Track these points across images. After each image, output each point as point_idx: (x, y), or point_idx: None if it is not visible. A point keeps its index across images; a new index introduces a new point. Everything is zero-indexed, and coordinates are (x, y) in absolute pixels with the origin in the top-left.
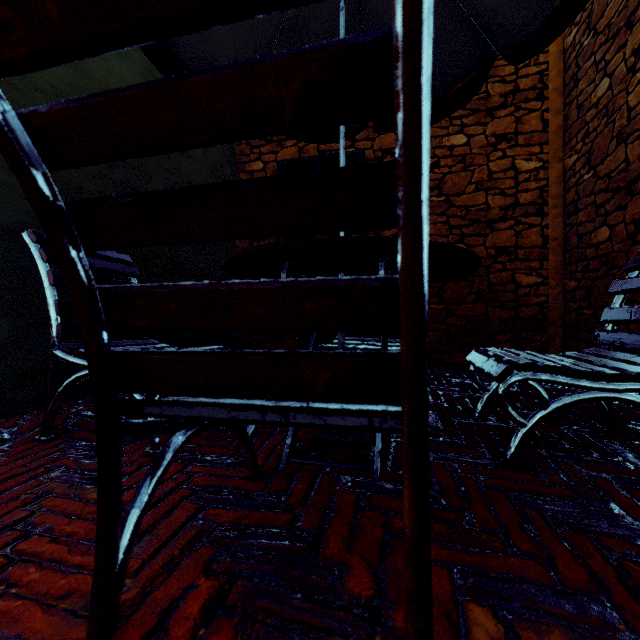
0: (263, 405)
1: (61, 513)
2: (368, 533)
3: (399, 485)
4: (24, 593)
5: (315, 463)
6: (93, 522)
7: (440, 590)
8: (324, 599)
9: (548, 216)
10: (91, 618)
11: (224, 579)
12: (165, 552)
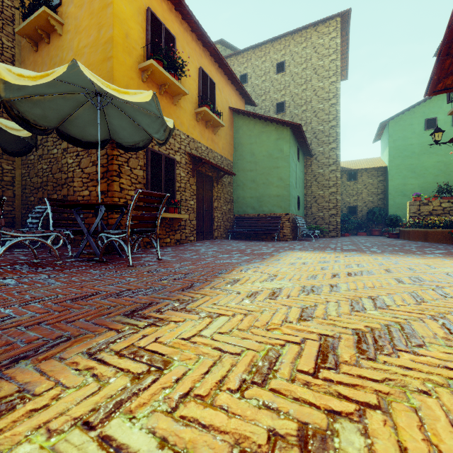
0: None
1: None
2: None
3: None
4: None
5: None
6: None
7: None
8: None
9: (16, 187)
10: None
11: None
12: None
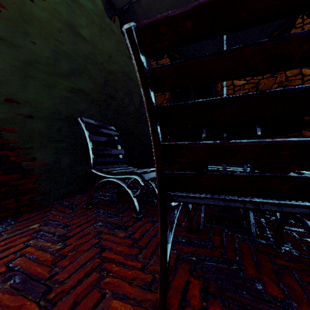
0: (242, 200)
1: (111, 241)
2: (264, 265)
3: (268, 241)
4: (116, 276)
5: (218, 227)
6: (127, 247)
7: None
8: (258, 296)
9: None
10: (161, 291)
11: (202, 280)
12: None
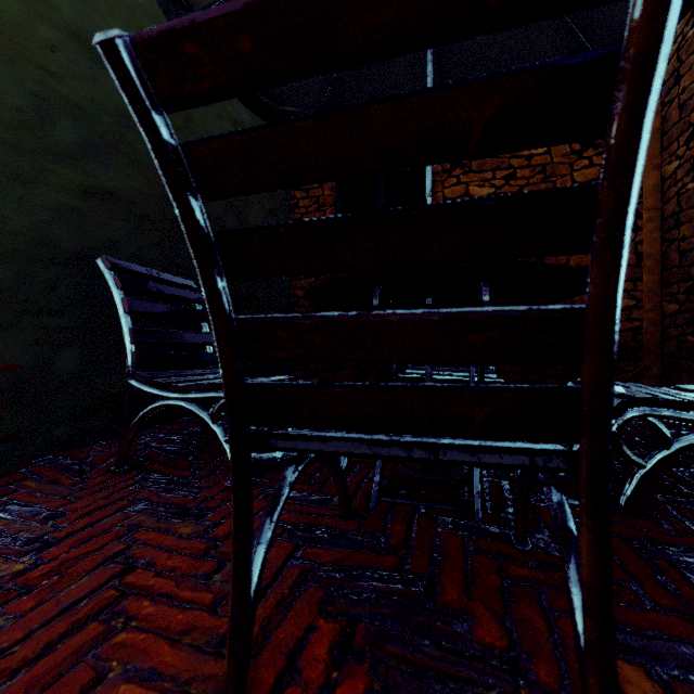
0: (406, 441)
1: (157, 547)
2: (484, 579)
3: (505, 529)
4: (145, 626)
5: (408, 502)
6: (192, 557)
7: None
8: (455, 648)
9: (643, 231)
10: (231, 654)
11: (343, 622)
12: (274, 591)
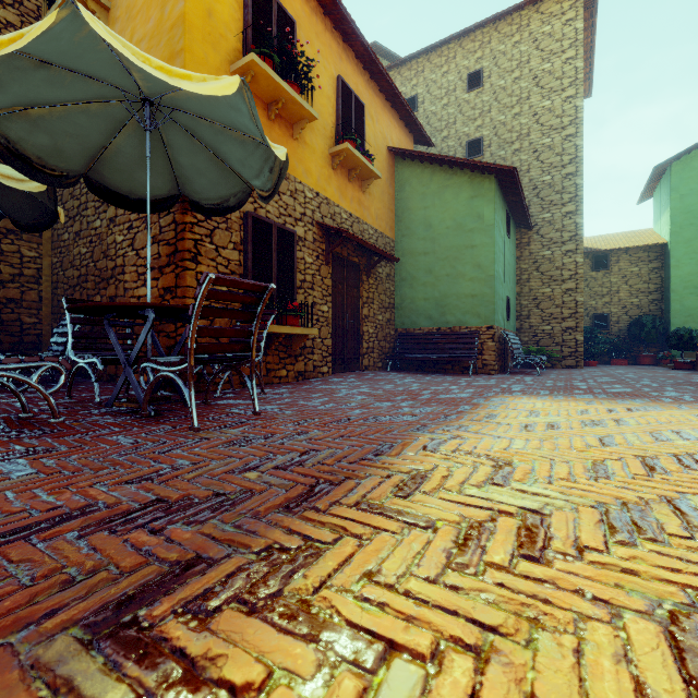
0: None
1: None
2: None
3: None
4: None
5: None
6: None
7: None
8: None
9: (43, 285)
10: None
11: None
12: None
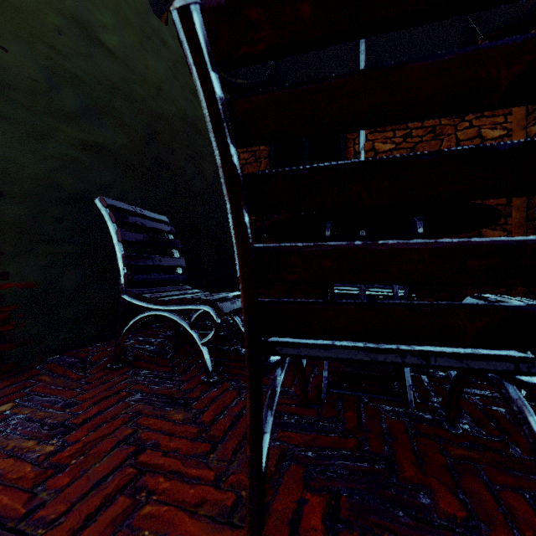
0: (399, 349)
1: (158, 431)
2: (431, 458)
3: (435, 415)
4: (165, 500)
5: (352, 393)
6: (188, 440)
7: (524, 514)
8: (424, 518)
9: None
10: (251, 527)
11: (327, 495)
12: None
